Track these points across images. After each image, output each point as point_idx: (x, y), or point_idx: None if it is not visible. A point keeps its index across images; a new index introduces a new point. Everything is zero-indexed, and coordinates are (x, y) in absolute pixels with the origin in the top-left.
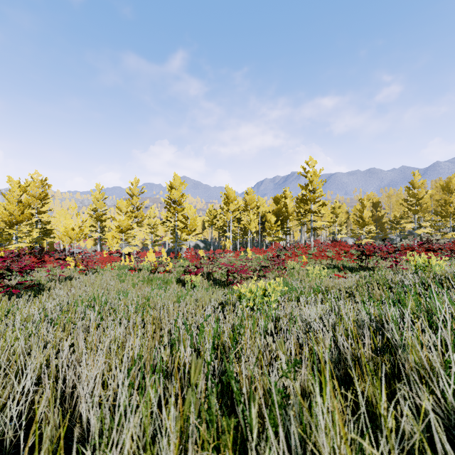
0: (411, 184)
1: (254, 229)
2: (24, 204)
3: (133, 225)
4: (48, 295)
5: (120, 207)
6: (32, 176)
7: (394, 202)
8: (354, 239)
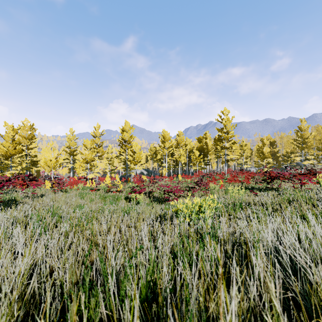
0: (299, 128)
1: (183, 161)
2: (16, 142)
3: (95, 158)
4: (16, 209)
5: (86, 144)
6: (23, 123)
7: (285, 141)
8: (256, 169)
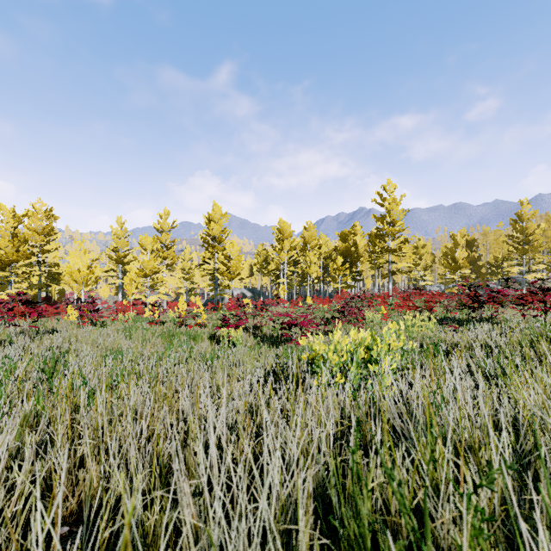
0: (519, 216)
1: (315, 274)
2: (19, 239)
3: (161, 268)
4: None
5: (144, 244)
6: (34, 206)
7: (491, 241)
8: (440, 288)
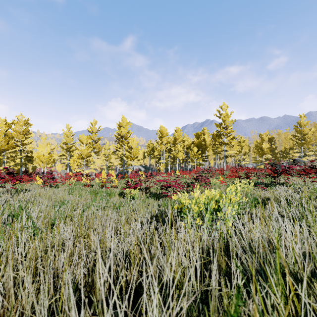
0: (299, 123)
1: (181, 157)
2: (9, 136)
3: (91, 154)
4: None
5: (82, 140)
6: (18, 118)
7: (282, 138)
8: (253, 166)
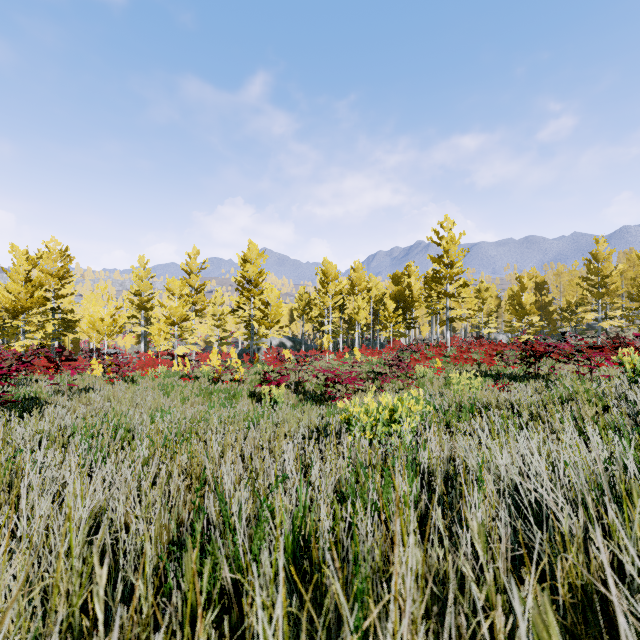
0: (594, 255)
1: (364, 321)
2: (34, 283)
3: (190, 315)
4: (40, 416)
5: (171, 288)
6: (47, 245)
7: (565, 282)
8: (507, 336)
